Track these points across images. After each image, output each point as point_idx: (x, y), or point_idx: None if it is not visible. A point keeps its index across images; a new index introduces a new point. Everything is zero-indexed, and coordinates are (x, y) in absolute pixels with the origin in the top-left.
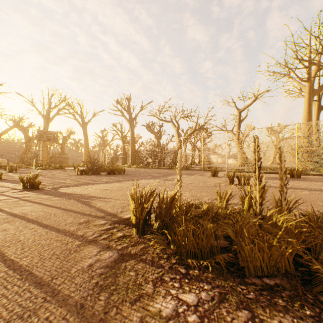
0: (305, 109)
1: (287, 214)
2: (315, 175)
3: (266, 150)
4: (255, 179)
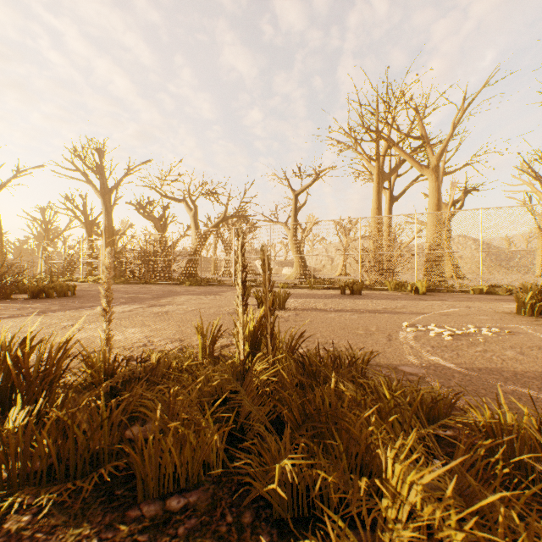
0: (374, 199)
1: (269, 361)
2: (381, 290)
3: (324, 254)
4: (240, 302)
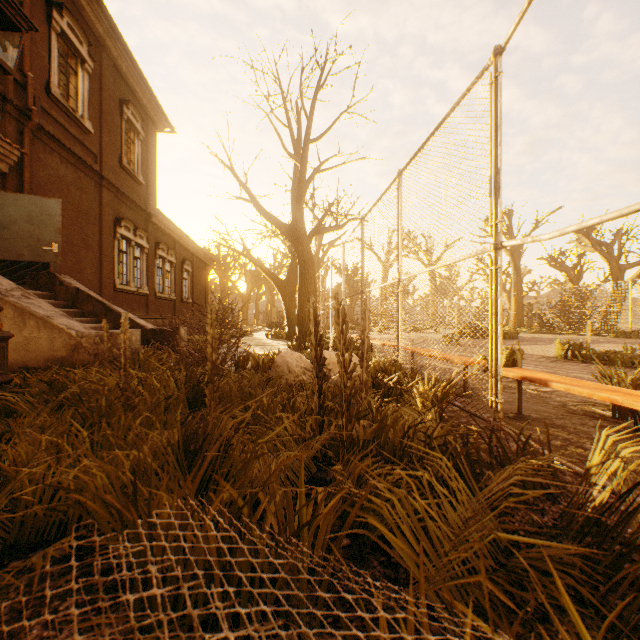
0: None
1: None
2: None
3: None
4: None
